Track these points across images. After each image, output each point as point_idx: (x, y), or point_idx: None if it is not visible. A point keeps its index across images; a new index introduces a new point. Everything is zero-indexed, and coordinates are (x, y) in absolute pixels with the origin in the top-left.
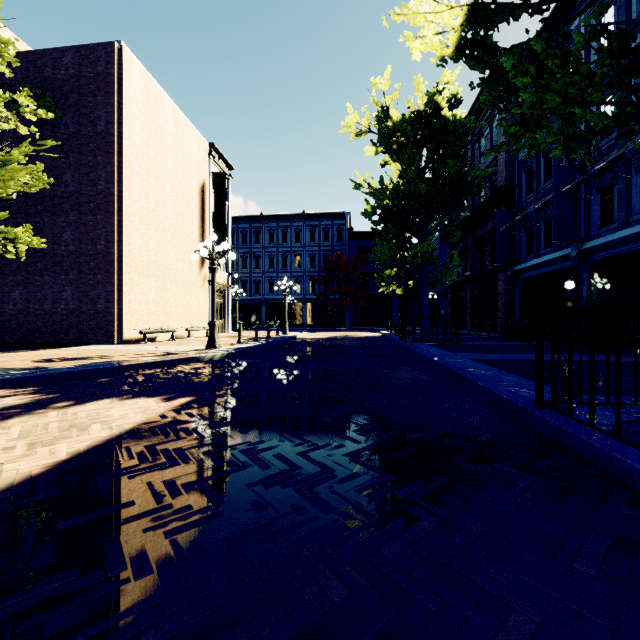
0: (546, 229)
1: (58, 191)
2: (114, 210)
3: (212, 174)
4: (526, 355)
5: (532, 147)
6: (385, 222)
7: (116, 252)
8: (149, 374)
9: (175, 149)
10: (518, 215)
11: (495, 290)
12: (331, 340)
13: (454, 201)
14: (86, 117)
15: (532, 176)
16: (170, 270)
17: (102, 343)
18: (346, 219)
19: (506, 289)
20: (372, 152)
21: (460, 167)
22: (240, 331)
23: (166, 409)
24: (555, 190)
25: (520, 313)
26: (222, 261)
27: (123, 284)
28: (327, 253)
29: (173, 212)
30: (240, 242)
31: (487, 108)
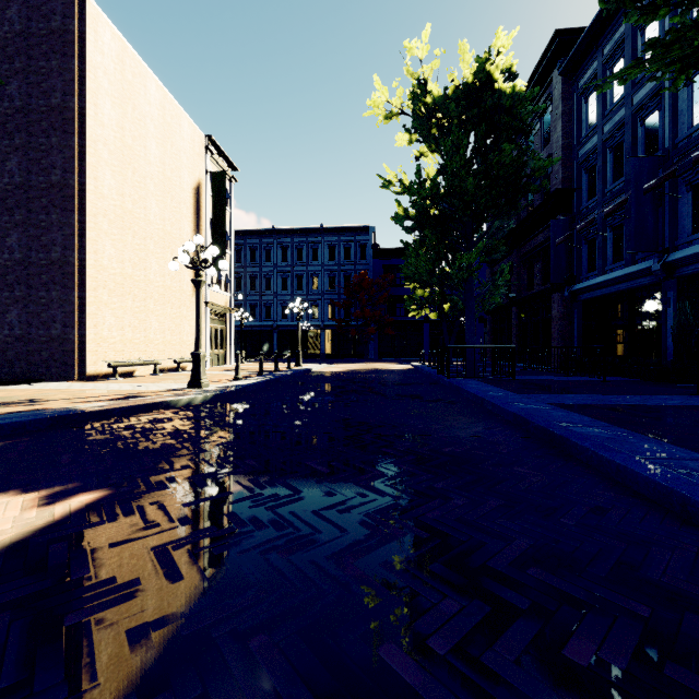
0: (615, 239)
1: (0, 182)
2: (73, 207)
3: (210, 174)
4: (618, 397)
5: (683, 68)
6: (420, 229)
7: (76, 262)
8: (76, 433)
9: (160, 138)
10: (578, 224)
11: (547, 314)
12: (353, 374)
13: (507, 201)
14: (37, 87)
15: (595, 176)
16: (153, 287)
17: (58, 379)
18: (370, 234)
19: (562, 313)
20: (405, 141)
21: (518, 155)
22: (238, 364)
23: (23, 531)
24: (633, 187)
25: (580, 341)
26: (211, 272)
27: (86, 303)
28: (348, 273)
29: (158, 216)
30: (248, 260)
31: (537, 100)
